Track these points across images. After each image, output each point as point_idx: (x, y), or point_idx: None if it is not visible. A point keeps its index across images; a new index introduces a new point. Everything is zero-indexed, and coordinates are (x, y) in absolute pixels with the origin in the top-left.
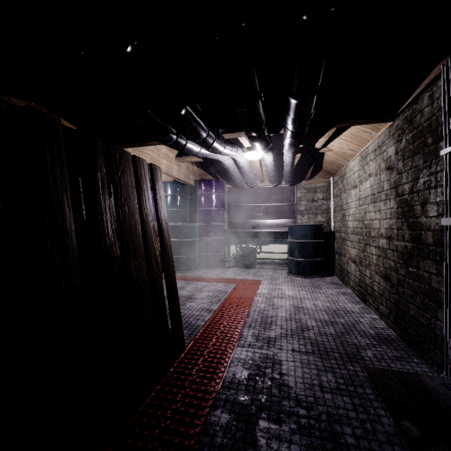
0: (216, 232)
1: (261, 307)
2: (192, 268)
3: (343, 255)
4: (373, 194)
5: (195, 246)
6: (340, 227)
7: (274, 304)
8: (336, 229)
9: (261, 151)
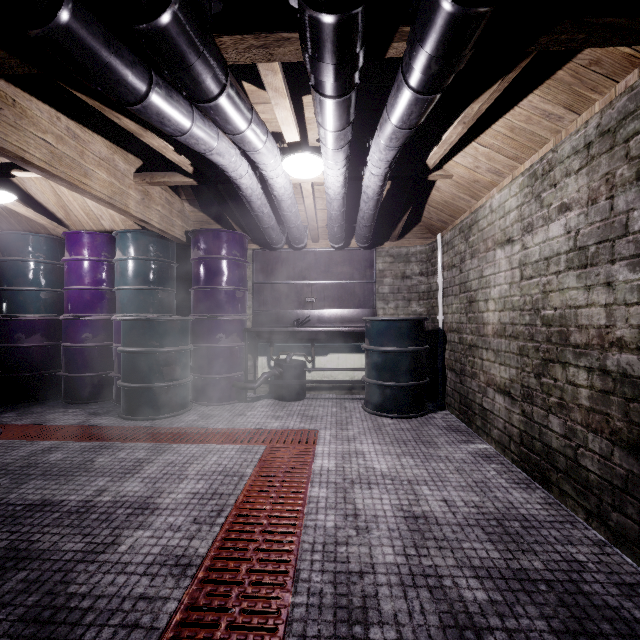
0: (229, 334)
1: (328, 529)
2: (175, 408)
3: (470, 375)
4: (577, 249)
5: (184, 363)
6: (461, 324)
7: (357, 509)
8: (449, 326)
9: (333, 109)
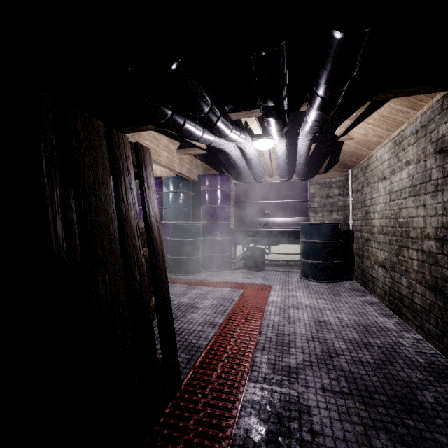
0: (222, 231)
1: (275, 321)
2: (195, 271)
3: (366, 257)
4: (413, 186)
5: (199, 247)
6: (362, 226)
7: (290, 316)
8: (356, 228)
9: (276, 133)
